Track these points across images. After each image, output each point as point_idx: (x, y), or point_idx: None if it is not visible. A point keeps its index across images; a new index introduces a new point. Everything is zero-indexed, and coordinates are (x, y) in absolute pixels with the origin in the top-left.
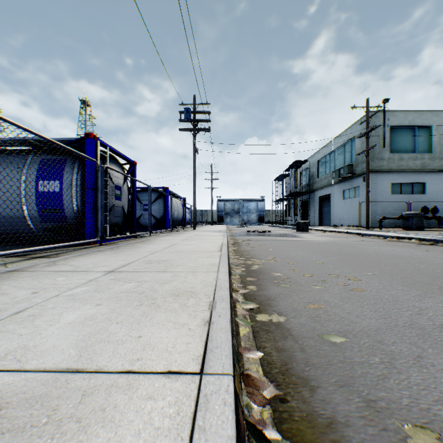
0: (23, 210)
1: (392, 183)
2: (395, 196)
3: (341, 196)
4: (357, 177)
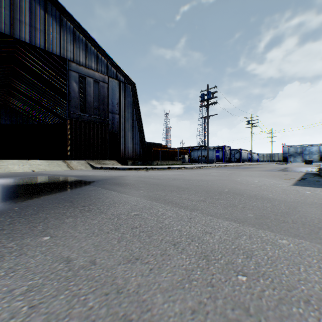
0: (213, 158)
1: None
2: None
3: None
4: None
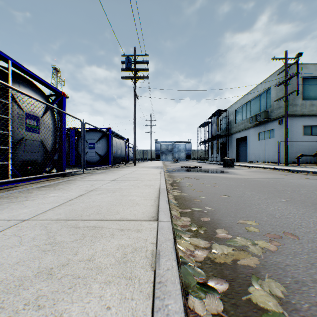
0: None
1: (304, 125)
2: (307, 136)
3: (257, 138)
4: (272, 121)
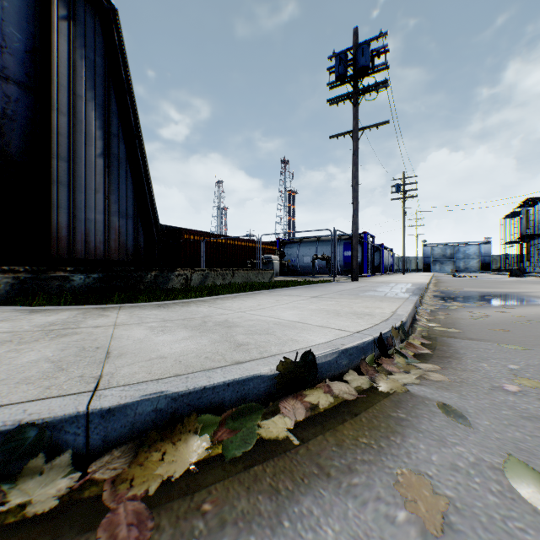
0: (337, 263)
1: None
2: None
3: None
4: None
